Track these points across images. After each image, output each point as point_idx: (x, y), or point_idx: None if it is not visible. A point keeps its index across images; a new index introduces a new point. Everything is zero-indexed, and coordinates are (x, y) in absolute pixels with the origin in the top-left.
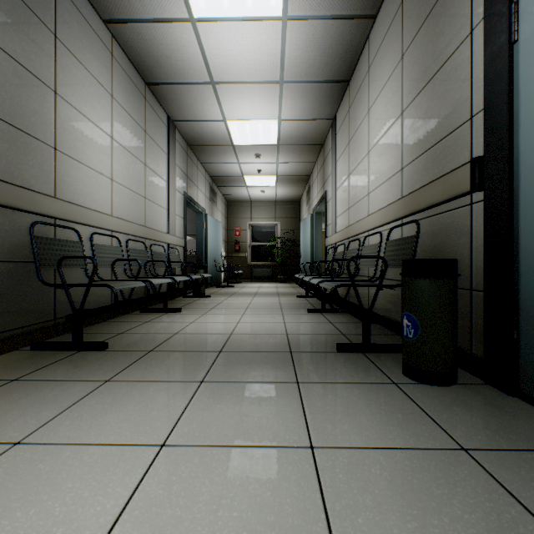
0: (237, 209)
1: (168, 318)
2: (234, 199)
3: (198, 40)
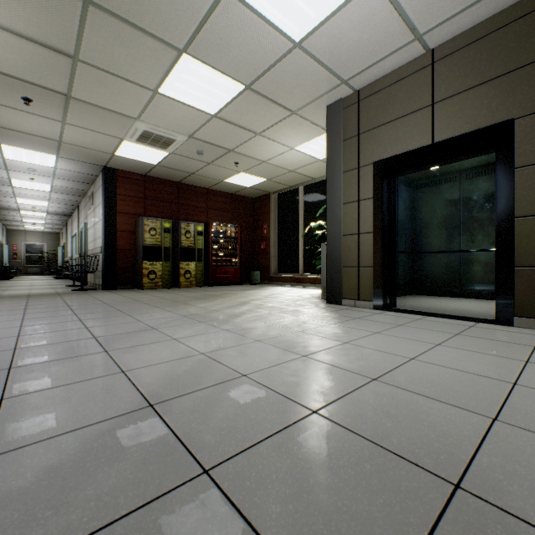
0: (15, 234)
1: (12, 279)
2: (14, 229)
3: (21, 214)
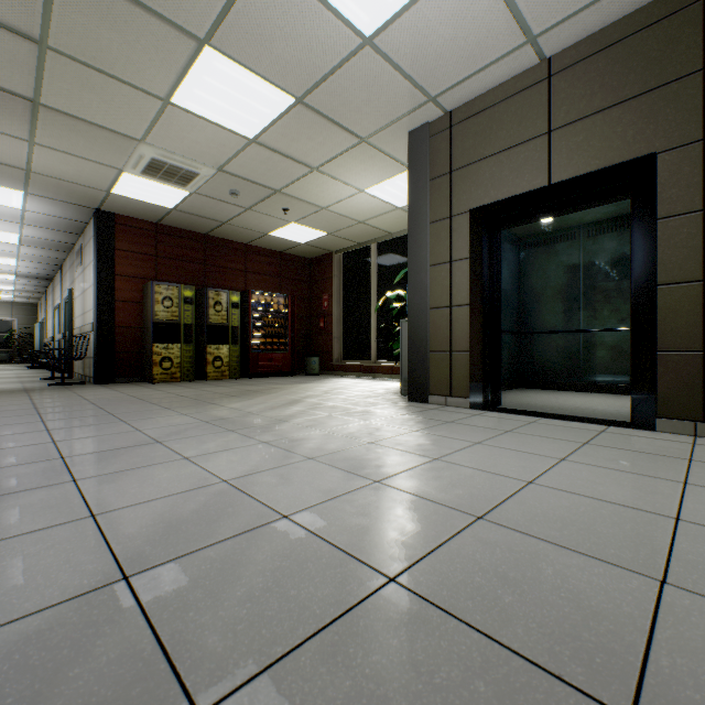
0: None
1: None
2: None
3: None
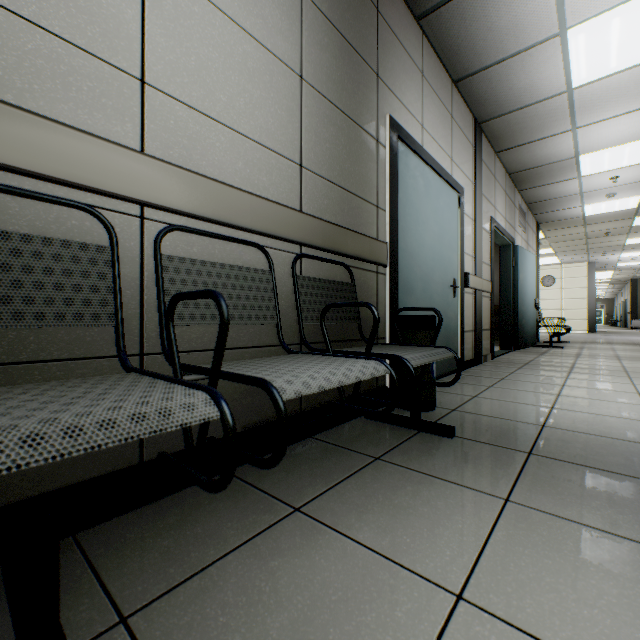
0: None
1: None
2: None
3: None
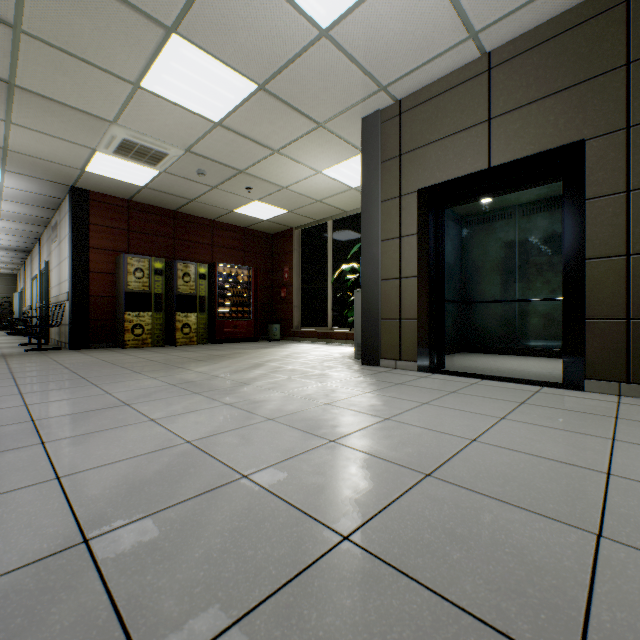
0: None
1: None
2: None
3: None
